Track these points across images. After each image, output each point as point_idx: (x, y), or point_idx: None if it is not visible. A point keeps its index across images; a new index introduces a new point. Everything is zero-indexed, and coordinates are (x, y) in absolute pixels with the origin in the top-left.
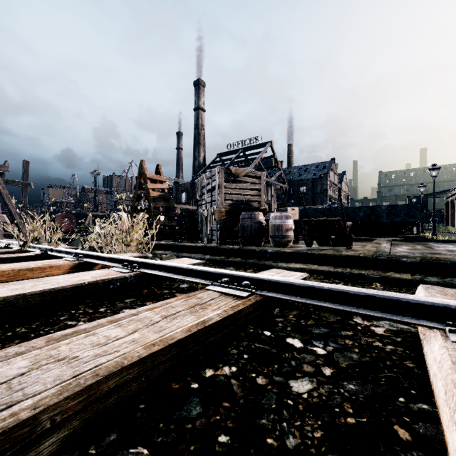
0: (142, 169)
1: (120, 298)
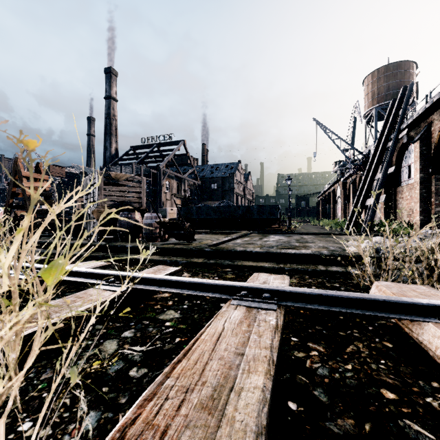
0: (18, 167)
1: None
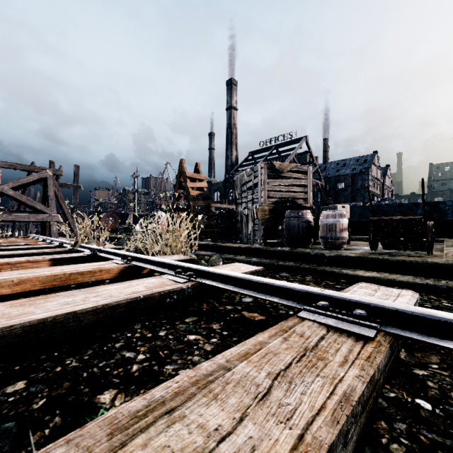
0: (182, 168)
1: (178, 316)
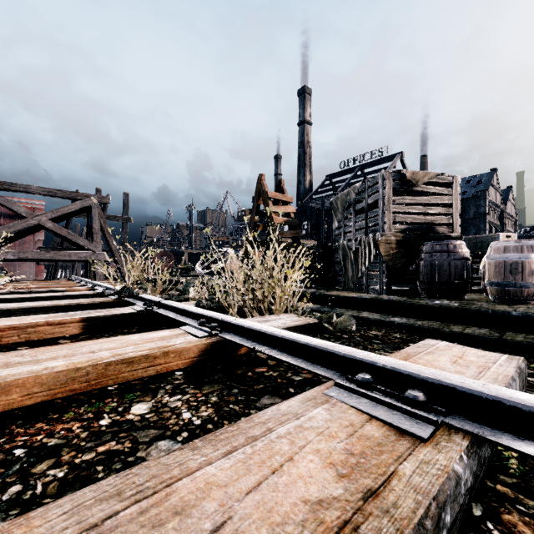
0: (261, 187)
1: None
